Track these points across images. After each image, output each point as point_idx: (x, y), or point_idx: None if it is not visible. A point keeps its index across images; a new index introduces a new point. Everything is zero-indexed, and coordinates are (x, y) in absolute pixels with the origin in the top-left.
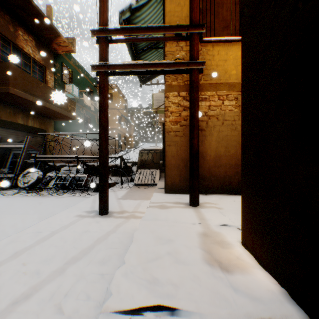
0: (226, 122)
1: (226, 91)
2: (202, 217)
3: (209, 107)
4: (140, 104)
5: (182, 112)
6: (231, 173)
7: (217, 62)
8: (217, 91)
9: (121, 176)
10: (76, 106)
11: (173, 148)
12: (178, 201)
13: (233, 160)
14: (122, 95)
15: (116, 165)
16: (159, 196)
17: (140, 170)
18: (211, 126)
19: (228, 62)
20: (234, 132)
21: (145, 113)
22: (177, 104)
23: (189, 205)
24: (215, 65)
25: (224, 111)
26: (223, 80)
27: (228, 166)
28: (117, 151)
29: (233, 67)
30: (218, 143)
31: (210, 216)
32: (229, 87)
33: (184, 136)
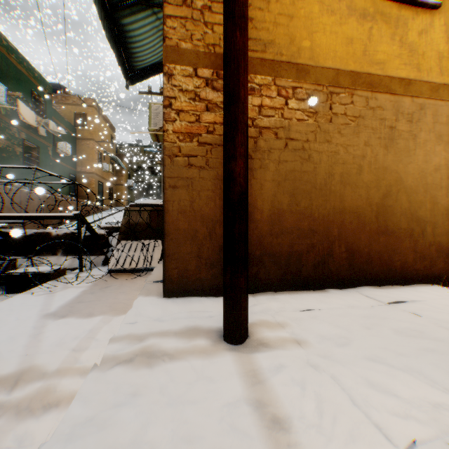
0: (292, 144)
1: (293, 80)
2: (271, 408)
3: (260, 109)
4: (138, 140)
5: (204, 115)
6: (302, 247)
7: (275, 16)
8: (275, 78)
9: (81, 255)
10: (4, 123)
11: (183, 194)
12: (194, 322)
13: (304, 221)
14: (105, 120)
15: (73, 234)
16: (147, 307)
17: (124, 242)
18: (263, 150)
19: (296, 22)
20: (306, 165)
21: (146, 153)
22: (192, 95)
23: (223, 339)
24: (272, 22)
25: (288, 120)
26: (286, 57)
27: (296, 233)
28: (97, 211)
29: (305, 34)
30: (277, 186)
31: (294, 398)
32: (298, 74)
33: (208, 168)
